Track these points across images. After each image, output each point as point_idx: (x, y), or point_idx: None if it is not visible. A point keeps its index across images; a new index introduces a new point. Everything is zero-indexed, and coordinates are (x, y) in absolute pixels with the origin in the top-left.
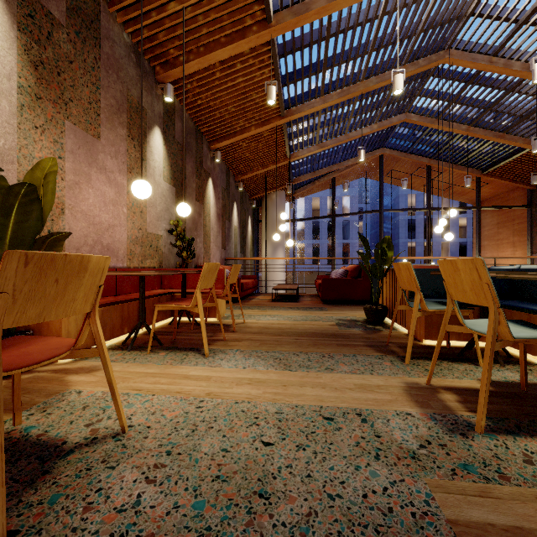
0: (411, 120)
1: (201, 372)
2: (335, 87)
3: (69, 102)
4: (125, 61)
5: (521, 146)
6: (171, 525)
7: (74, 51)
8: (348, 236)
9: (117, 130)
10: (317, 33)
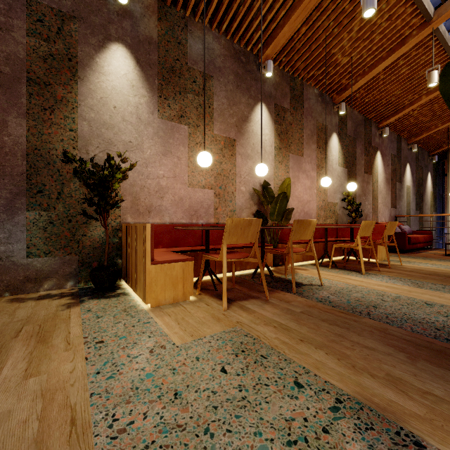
0: None
1: (358, 279)
2: None
3: (290, 144)
4: (315, 105)
5: None
6: (339, 302)
7: (292, 118)
8: None
9: (311, 147)
10: None
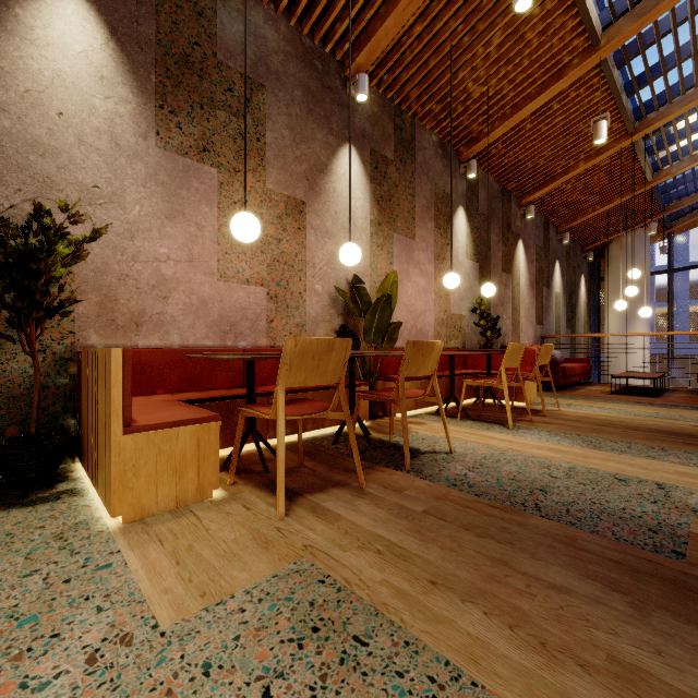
0: None
1: (505, 437)
2: None
3: (396, 218)
4: (433, 160)
5: None
6: (484, 484)
7: (399, 176)
8: None
9: (427, 226)
10: (686, 8)
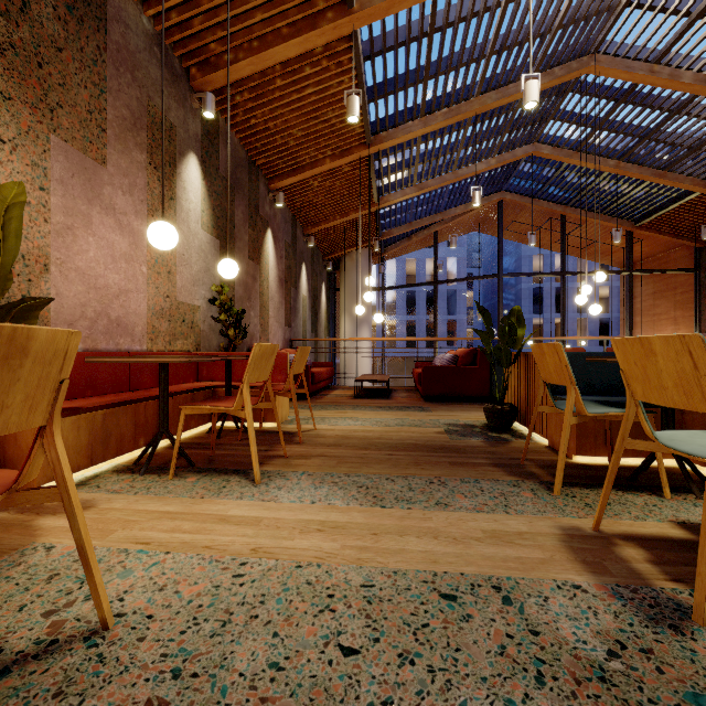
0: (541, 153)
1: (247, 511)
2: (440, 105)
3: (56, 108)
4: (144, 57)
5: (688, 188)
6: None
7: (64, 34)
8: (454, 310)
9: (132, 154)
10: (417, 27)
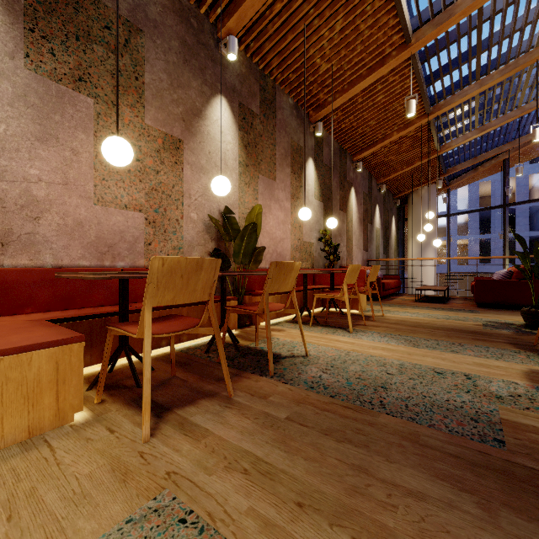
0: None
1: (347, 340)
2: (495, 66)
3: (260, 162)
4: (290, 118)
5: None
6: (337, 385)
7: (262, 128)
8: None
9: (285, 170)
10: (466, 25)
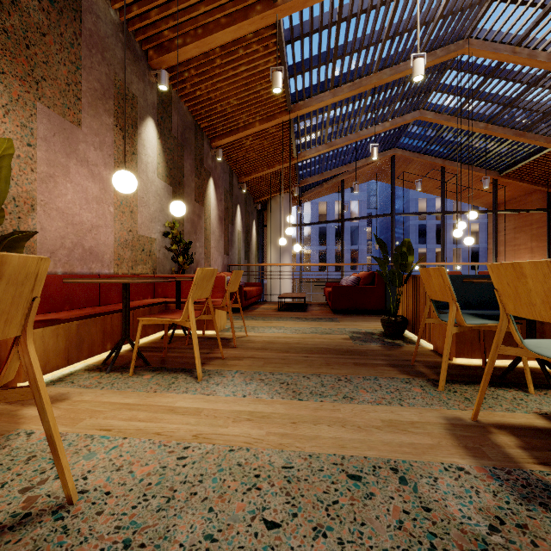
0: (426, 117)
1: (191, 403)
2: (345, 80)
3: (41, 81)
4: (112, 41)
5: (542, 145)
6: None
7: (47, 22)
8: (356, 242)
9: (101, 118)
10: (327, 17)
